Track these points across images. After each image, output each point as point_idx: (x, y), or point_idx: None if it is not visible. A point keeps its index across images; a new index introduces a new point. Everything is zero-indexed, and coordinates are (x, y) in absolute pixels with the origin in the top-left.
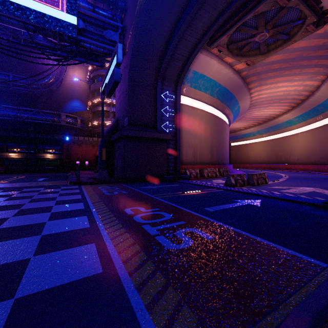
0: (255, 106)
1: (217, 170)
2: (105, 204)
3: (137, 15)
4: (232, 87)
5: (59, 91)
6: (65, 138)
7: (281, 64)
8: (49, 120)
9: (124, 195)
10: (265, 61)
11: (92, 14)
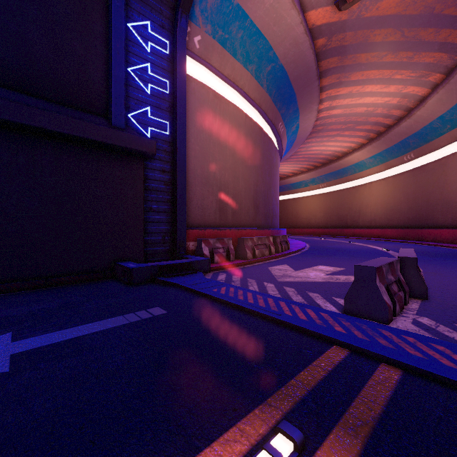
0: (318, 134)
1: (271, 240)
2: None
3: None
4: (296, 73)
5: None
6: None
7: (388, 31)
8: None
9: None
10: (365, 15)
11: None
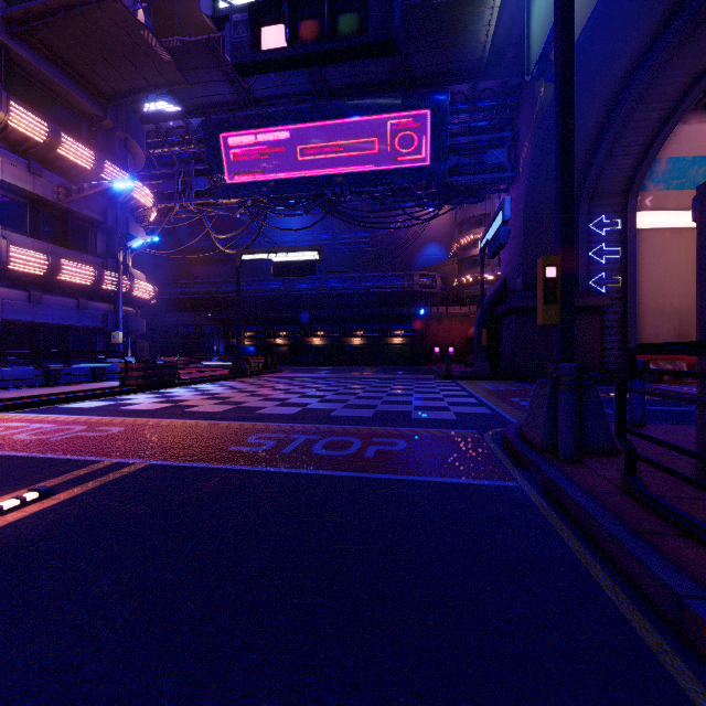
0: None
1: None
2: (490, 394)
3: (536, 121)
4: None
5: (407, 235)
6: (418, 311)
7: None
8: (397, 287)
9: (513, 390)
10: None
11: (467, 139)
